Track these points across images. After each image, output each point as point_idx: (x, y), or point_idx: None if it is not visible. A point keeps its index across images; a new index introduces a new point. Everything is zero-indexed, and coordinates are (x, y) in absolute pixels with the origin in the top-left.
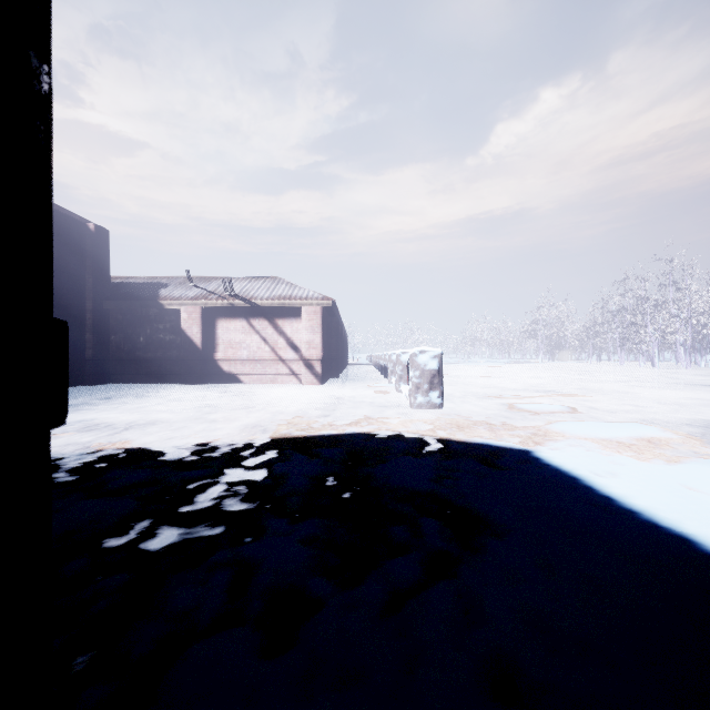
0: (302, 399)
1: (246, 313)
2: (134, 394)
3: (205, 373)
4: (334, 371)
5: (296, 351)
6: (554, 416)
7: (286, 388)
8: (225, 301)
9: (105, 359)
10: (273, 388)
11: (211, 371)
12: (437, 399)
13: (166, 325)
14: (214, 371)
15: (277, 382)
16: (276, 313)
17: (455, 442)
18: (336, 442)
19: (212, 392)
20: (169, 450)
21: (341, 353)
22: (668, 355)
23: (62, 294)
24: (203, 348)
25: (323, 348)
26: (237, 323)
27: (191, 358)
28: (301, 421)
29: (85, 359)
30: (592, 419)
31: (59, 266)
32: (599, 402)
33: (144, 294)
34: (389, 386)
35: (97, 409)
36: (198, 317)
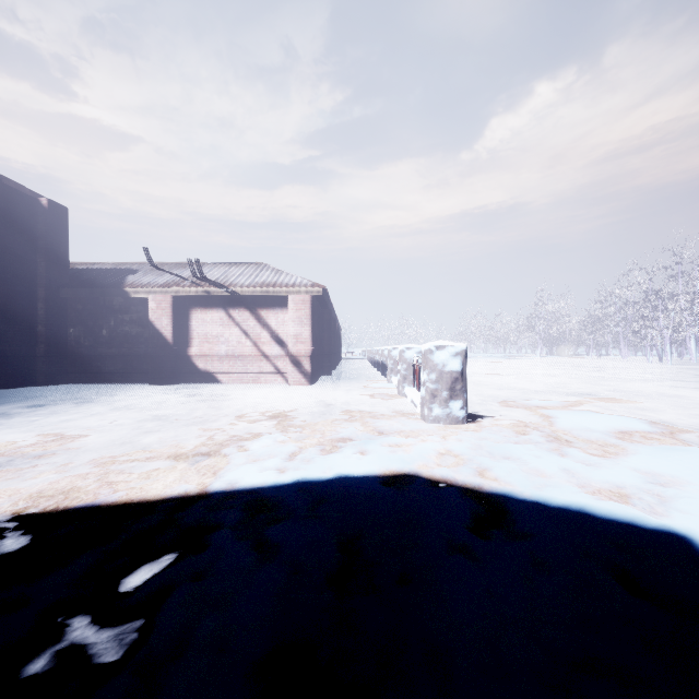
0: (283, 407)
1: (225, 302)
2: (82, 398)
3: (177, 371)
4: (326, 368)
5: (282, 345)
6: (628, 438)
7: (269, 390)
8: (200, 288)
9: (62, 356)
10: (253, 390)
11: (184, 368)
12: (460, 411)
13: (133, 316)
14: (188, 368)
15: (260, 381)
16: (259, 302)
17: (524, 506)
18: (317, 504)
19: (179, 395)
20: (6, 531)
21: (334, 348)
22: (666, 350)
23: (5, 279)
24: (174, 343)
25: (312, 343)
26: (214, 314)
27: (160, 354)
28: (270, 448)
29: (37, 356)
30: (689, 444)
31: (0, 246)
32: (659, 410)
33: (108, 281)
34: (390, 387)
35: (6, 424)
36: (168, 307)
